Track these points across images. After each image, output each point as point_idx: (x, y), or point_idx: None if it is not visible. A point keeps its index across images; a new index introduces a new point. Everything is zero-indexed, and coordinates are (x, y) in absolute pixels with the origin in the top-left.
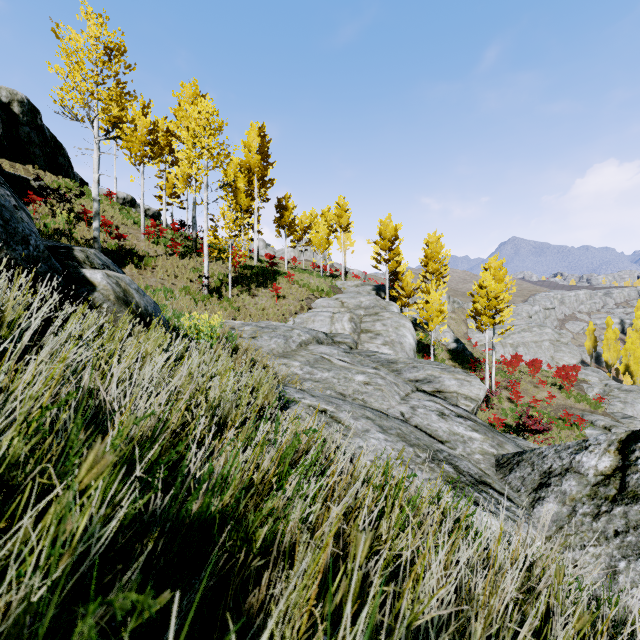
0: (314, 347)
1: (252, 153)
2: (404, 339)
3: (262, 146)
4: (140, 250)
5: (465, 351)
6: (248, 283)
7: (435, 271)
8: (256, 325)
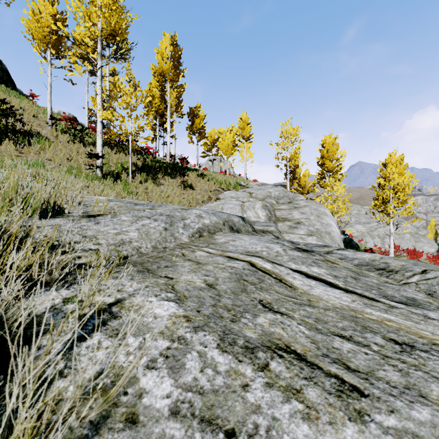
0: (227, 238)
1: (164, 59)
2: (330, 228)
3: (174, 53)
4: (35, 133)
5: (352, 242)
6: (155, 173)
7: (331, 169)
8: (129, 201)
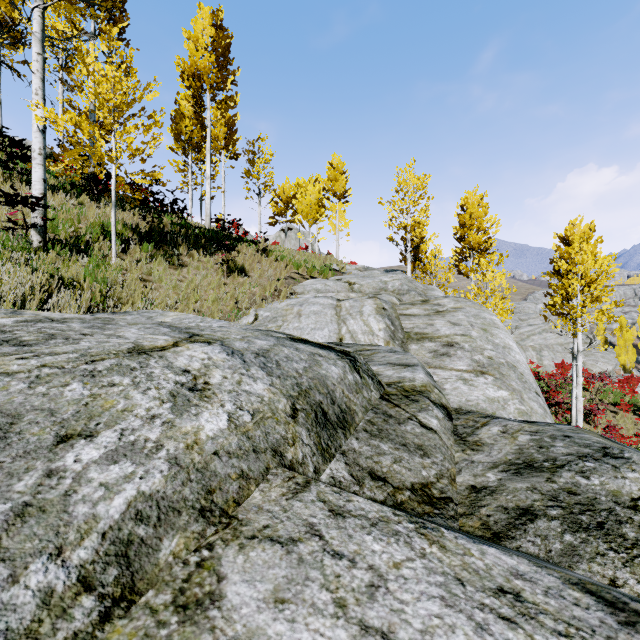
0: None
1: (200, 49)
2: (511, 356)
3: (217, 41)
4: None
5: None
6: (174, 244)
7: (477, 245)
8: None
